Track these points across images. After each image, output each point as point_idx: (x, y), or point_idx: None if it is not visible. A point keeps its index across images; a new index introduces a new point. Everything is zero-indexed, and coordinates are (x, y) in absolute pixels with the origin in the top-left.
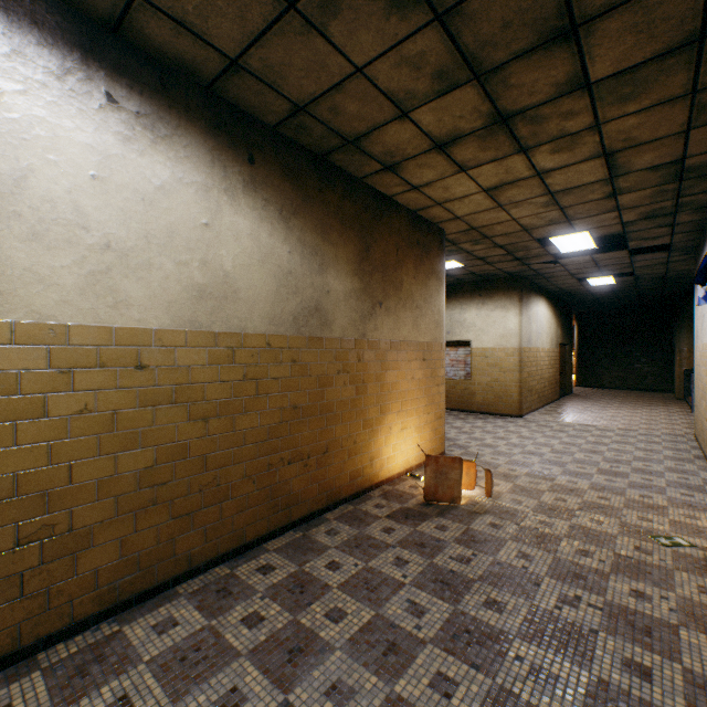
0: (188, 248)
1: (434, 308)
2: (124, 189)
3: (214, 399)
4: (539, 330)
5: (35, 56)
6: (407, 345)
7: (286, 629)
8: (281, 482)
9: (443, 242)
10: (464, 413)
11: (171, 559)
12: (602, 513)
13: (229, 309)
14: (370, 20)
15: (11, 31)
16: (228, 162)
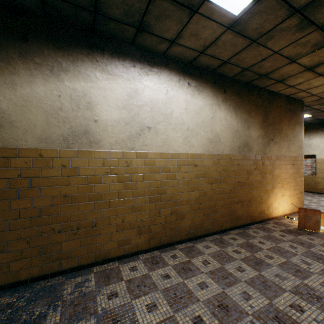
0: (207, 126)
1: (298, 140)
2: (191, 111)
3: (214, 177)
4: None
5: (174, 78)
6: (284, 157)
7: (250, 256)
8: (233, 210)
9: (303, 107)
10: (311, 193)
11: (202, 228)
12: None
13: (218, 146)
14: (286, 37)
15: (169, 73)
16: (217, 94)
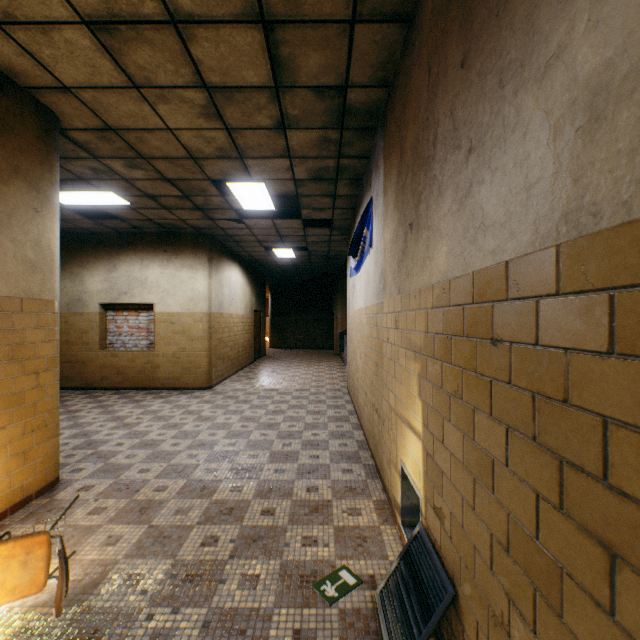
0: None
1: (24, 238)
2: None
3: None
4: (233, 296)
5: None
6: None
7: None
8: None
9: (53, 133)
10: (145, 392)
11: None
12: (262, 551)
13: None
14: None
15: None
16: None
